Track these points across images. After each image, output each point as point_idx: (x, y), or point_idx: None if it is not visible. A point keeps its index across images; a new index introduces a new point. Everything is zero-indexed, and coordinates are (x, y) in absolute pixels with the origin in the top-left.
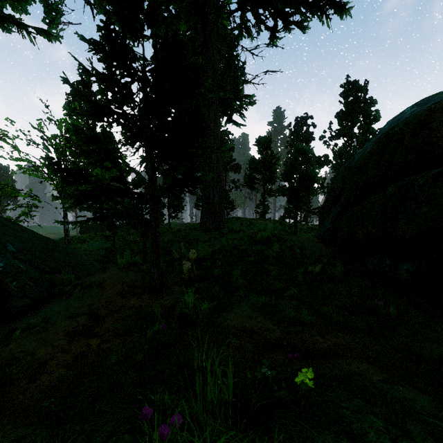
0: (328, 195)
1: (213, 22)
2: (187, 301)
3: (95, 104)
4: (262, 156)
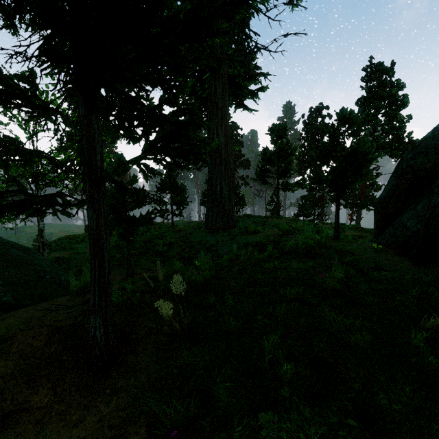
0: (399, 178)
1: None
2: None
3: None
4: (277, 145)
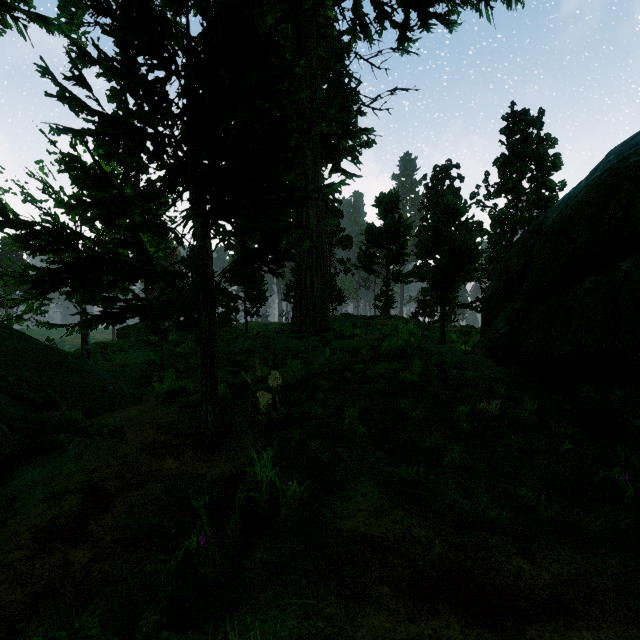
0: (498, 279)
1: (311, 15)
2: (260, 475)
3: (103, 116)
4: (385, 222)
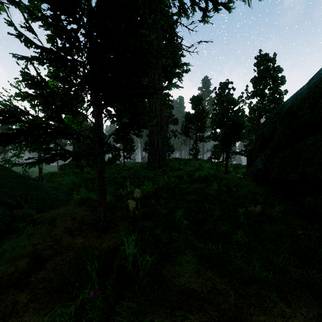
0: (257, 139)
1: (157, 3)
2: (128, 250)
3: (42, 49)
4: (195, 110)
